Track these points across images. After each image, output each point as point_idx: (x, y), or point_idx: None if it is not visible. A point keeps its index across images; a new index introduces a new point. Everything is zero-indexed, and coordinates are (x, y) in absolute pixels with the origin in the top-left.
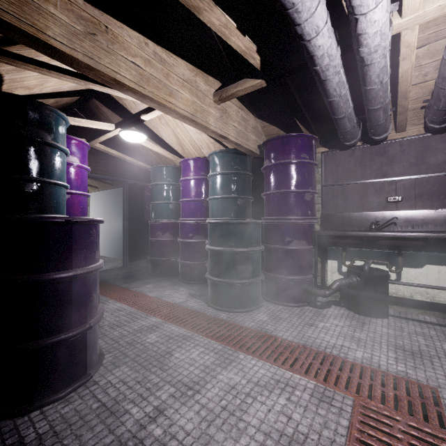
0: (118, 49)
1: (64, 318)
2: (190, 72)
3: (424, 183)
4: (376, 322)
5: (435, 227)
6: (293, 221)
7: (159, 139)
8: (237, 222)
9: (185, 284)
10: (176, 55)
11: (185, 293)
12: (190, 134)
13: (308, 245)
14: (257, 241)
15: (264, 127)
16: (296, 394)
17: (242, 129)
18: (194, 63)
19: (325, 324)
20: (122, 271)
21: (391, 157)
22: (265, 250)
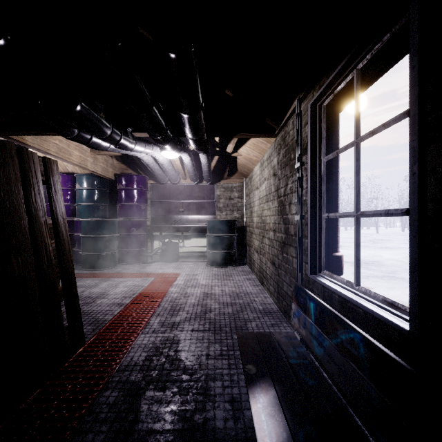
0: (49, 138)
1: None
2: None
3: (192, 204)
4: (172, 264)
5: (195, 223)
6: (135, 220)
7: None
8: (104, 220)
9: None
10: None
11: None
12: None
13: (143, 232)
14: (115, 231)
15: (118, 164)
16: (136, 280)
17: (105, 166)
18: None
19: (150, 267)
20: None
21: (181, 191)
22: (119, 236)
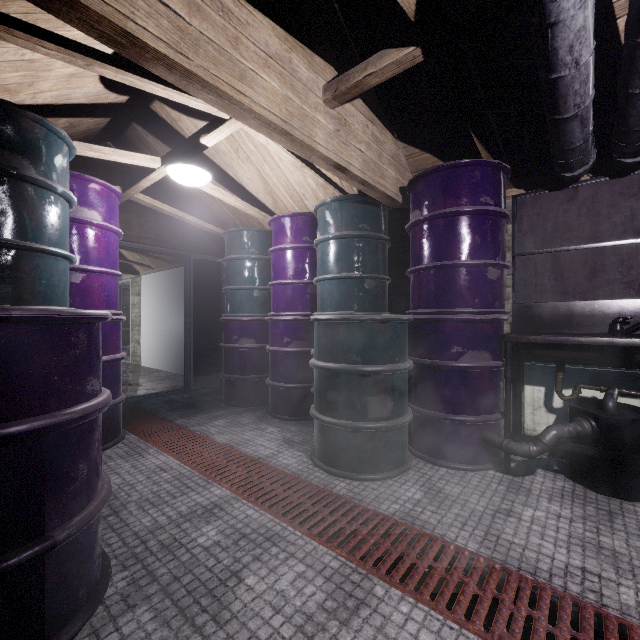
0: None
1: (1, 526)
2: (280, 41)
3: None
4: (635, 510)
5: None
6: (467, 318)
7: (238, 186)
8: (365, 319)
9: (278, 421)
10: (253, 6)
11: (277, 437)
12: (286, 174)
13: (493, 360)
14: (401, 353)
15: (410, 157)
16: None
17: (373, 156)
18: (287, 26)
19: (534, 512)
20: (181, 395)
21: None
22: (414, 368)
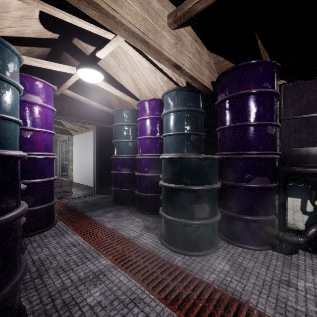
0: None
1: None
2: None
3: None
4: None
5: None
6: (255, 157)
7: (120, 85)
8: (193, 158)
9: (141, 214)
10: None
11: (140, 224)
12: (146, 77)
13: (270, 183)
14: (214, 178)
15: (217, 64)
16: None
17: (196, 62)
18: None
19: (305, 283)
20: (91, 198)
21: None
22: (221, 186)
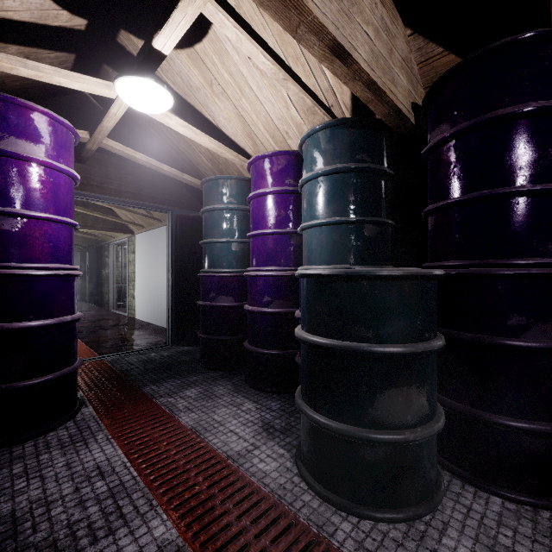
0: None
1: None
2: None
3: None
4: None
5: None
6: (537, 273)
7: (214, 130)
8: (381, 275)
9: (257, 392)
10: None
11: (254, 419)
12: (266, 108)
13: None
14: (431, 324)
15: (425, 64)
16: None
17: (382, 50)
18: None
19: None
20: (161, 353)
21: None
22: None
